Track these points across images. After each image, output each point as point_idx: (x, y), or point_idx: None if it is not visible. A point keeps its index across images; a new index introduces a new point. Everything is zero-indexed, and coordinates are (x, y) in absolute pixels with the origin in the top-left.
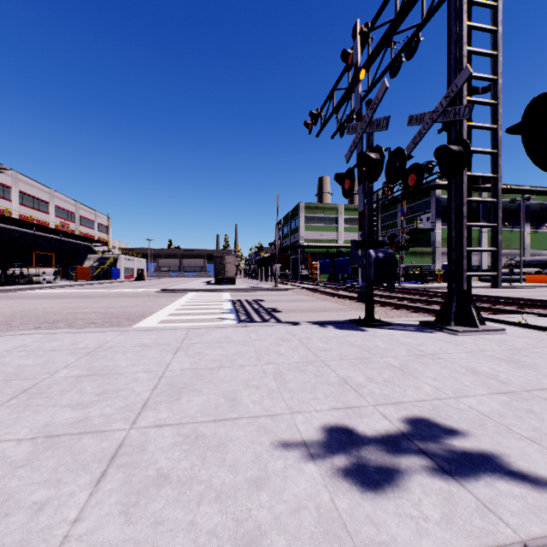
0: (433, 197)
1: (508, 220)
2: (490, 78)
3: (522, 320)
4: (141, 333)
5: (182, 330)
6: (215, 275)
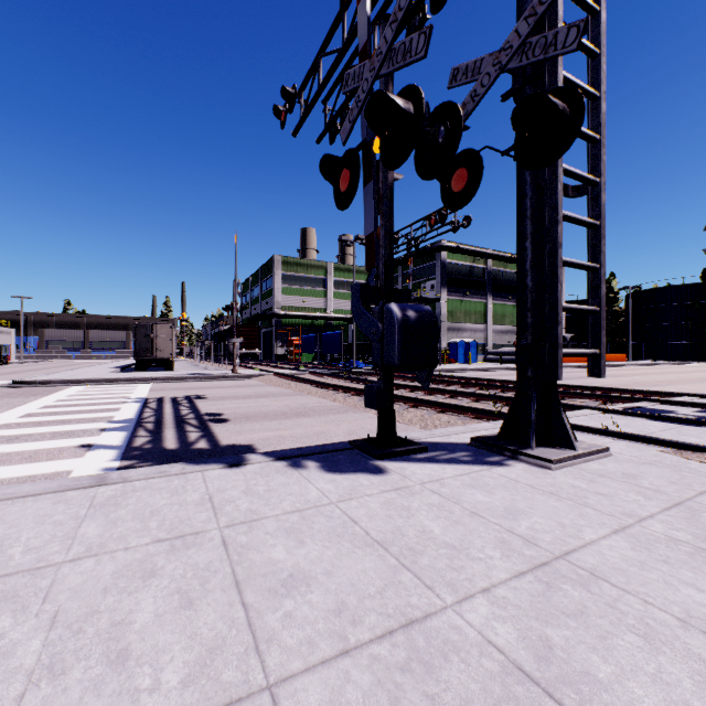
0: (439, 260)
1: (512, 294)
2: (591, 4)
3: (613, 425)
4: None
5: None
6: (137, 356)
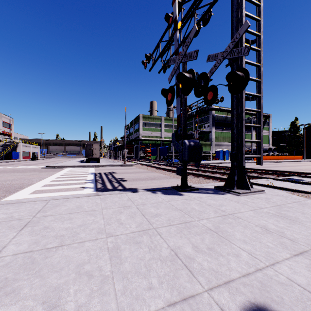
0: (211, 114)
1: (245, 128)
2: (256, 33)
3: (270, 183)
4: (1, 207)
5: (42, 201)
6: (86, 156)
